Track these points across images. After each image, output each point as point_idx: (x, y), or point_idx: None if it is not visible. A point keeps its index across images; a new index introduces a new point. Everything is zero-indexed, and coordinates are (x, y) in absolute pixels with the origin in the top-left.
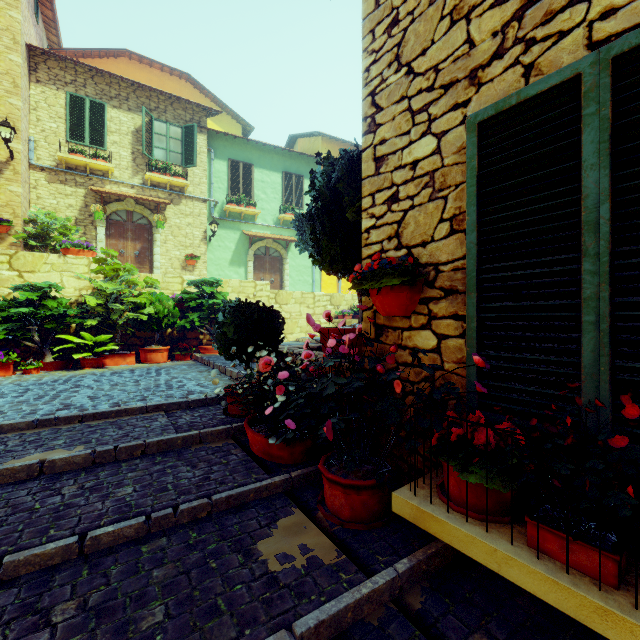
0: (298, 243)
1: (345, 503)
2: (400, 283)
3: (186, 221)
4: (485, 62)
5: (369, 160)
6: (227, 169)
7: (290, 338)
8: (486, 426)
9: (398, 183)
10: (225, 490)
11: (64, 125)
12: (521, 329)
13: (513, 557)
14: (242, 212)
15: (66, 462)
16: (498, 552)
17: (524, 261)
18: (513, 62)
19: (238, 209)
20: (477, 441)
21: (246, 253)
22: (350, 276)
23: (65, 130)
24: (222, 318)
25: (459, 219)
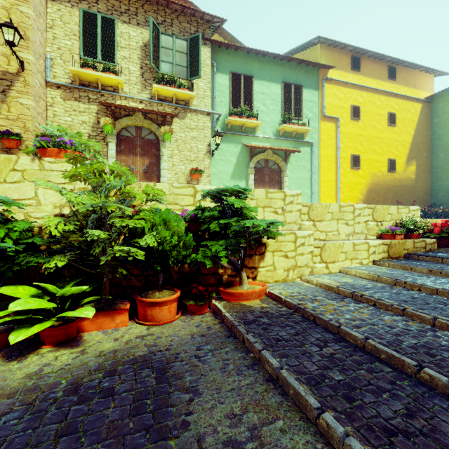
0: None
1: None
2: None
3: (191, 135)
4: None
5: None
6: (228, 82)
7: (332, 268)
8: None
9: None
10: None
11: (78, 42)
12: None
13: None
14: (243, 124)
15: None
16: None
17: None
18: None
19: (240, 121)
20: None
21: (246, 166)
22: None
23: (79, 47)
24: None
25: None
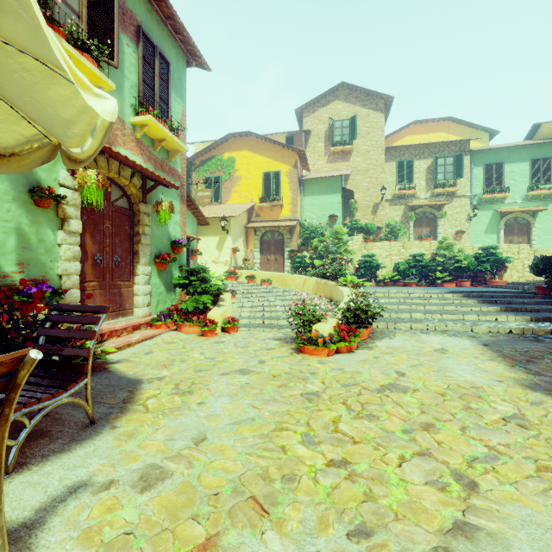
0: None
1: None
2: None
3: (456, 211)
4: None
5: None
6: (482, 171)
7: None
8: None
9: None
10: None
11: (395, 177)
12: None
13: None
14: (495, 197)
15: (497, 296)
16: None
17: None
18: None
19: (492, 196)
20: None
21: (497, 224)
22: None
23: (395, 179)
24: (535, 262)
25: None
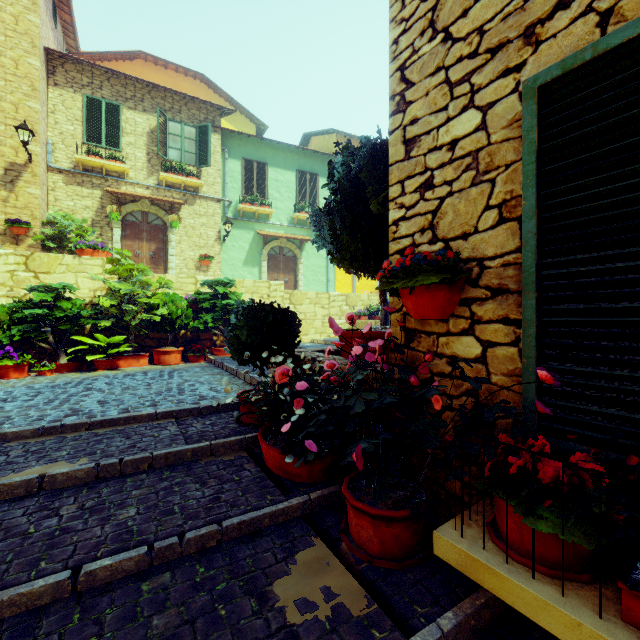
0: (315, 240)
1: (374, 536)
2: (438, 281)
3: (200, 221)
4: (545, 15)
5: (398, 143)
6: (241, 168)
7: (305, 339)
8: (562, 461)
9: (433, 167)
10: (237, 514)
11: (81, 127)
12: (597, 337)
13: (607, 638)
14: (256, 212)
15: (67, 477)
16: (583, 627)
17: (602, 253)
18: (584, 10)
19: (252, 209)
20: (542, 475)
21: (260, 253)
22: (378, 274)
23: (82, 132)
24: (235, 320)
25: (510, 205)
